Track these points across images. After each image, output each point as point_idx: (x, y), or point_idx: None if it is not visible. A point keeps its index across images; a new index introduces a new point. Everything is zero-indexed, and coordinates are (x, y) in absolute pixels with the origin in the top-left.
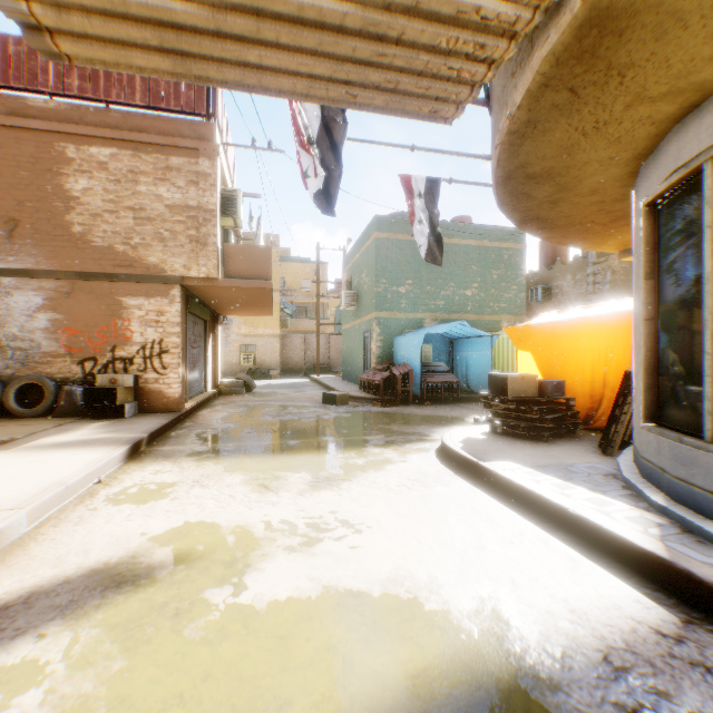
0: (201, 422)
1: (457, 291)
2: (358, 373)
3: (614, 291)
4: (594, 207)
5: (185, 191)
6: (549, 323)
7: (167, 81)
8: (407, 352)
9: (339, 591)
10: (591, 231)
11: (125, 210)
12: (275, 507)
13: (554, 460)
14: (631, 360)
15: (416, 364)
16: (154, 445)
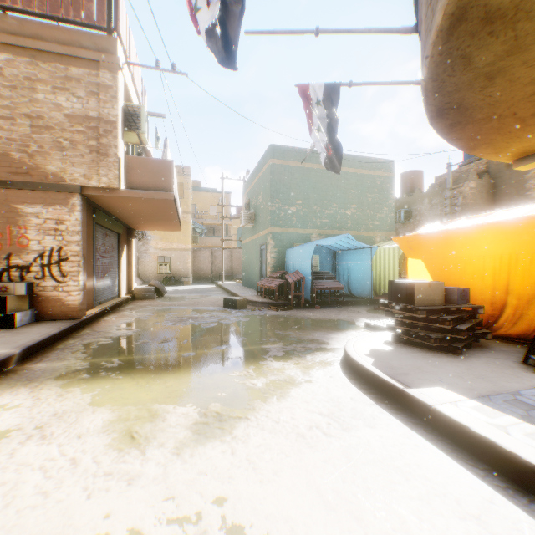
0: (99, 330)
1: (339, 211)
2: (255, 280)
3: (465, 212)
4: (529, 89)
5: (86, 101)
6: (443, 231)
7: None
8: (298, 262)
9: None
10: (502, 130)
11: (21, 117)
12: (131, 489)
13: (490, 384)
14: None
15: (306, 272)
16: (29, 361)
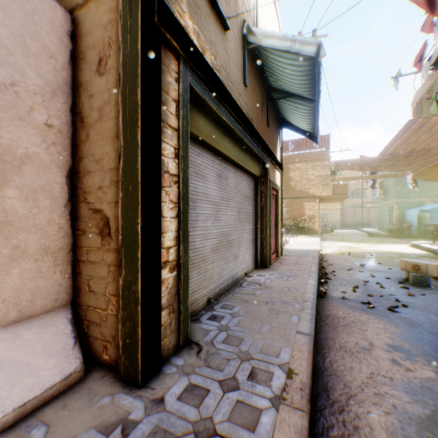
0: (326, 237)
1: None
2: (385, 227)
3: None
4: None
5: (320, 171)
6: None
7: None
8: (410, 217)
9: (375, 249)
10: None
11: (304, 179)
12: (361, 246)
13: None
14: None
15: (414, 222)
16: (321, 240)
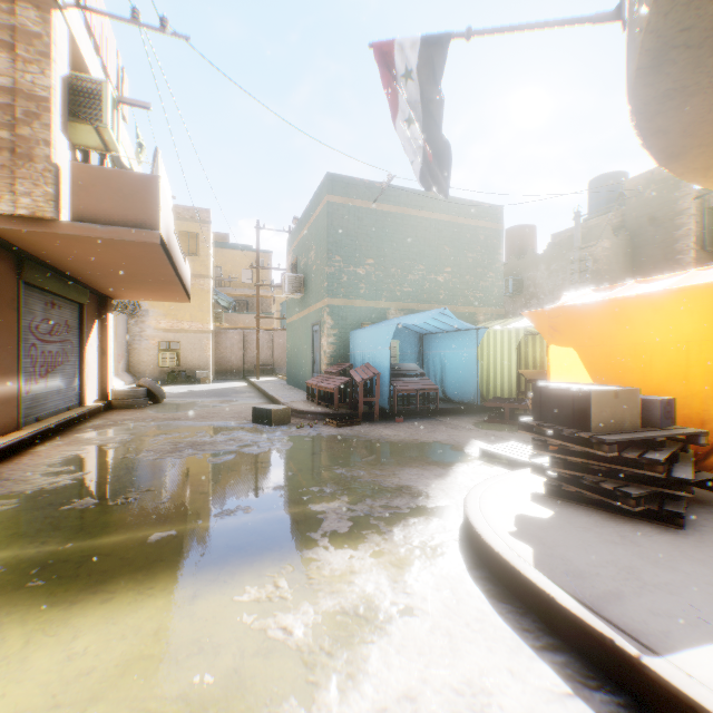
0: (10, 475)
1: (427, 275)
2: (305, 377)
3: (597, 282)
4: None
5: None
6: (611, 301)
7: None
8: (369, 350)
9: None
10: None
11: None
12: None
13: None
14: None
15: (382, 366)
16: None
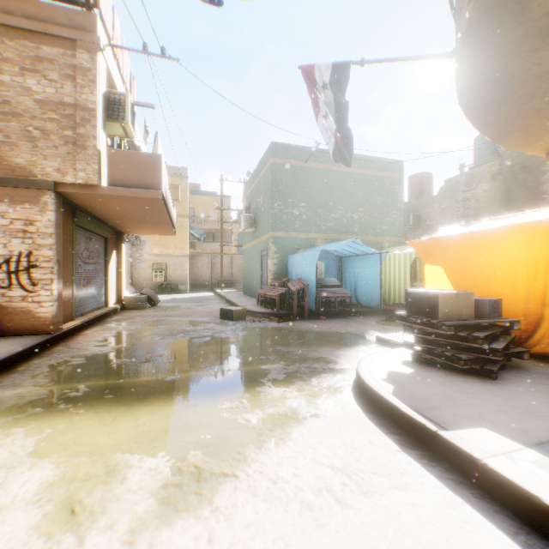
0: (75, 346)
1: (345, 214)
2: (255, 288)
3: (478, 216)
4: None
5: (60, 86)
6: (466, 234)
7: None
8: (301, 268)
9: None
10: (543, 112)
11: None
12: None
13: (545, 423)
14: None
15: (311, 280)
16: None
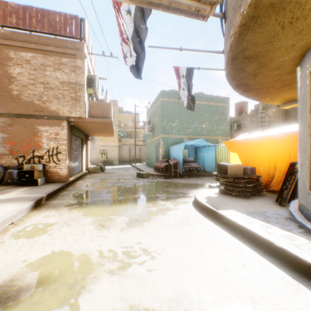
0: (76, 187)
1: (198, 125)
2: (153, 163)
3: (269, 125)
4: (275, 78)
5: (69, 75)
6: (246, 139)
7: (60, 21)
8: (176, 153)
9: (140, 310)
10: (269, 92)
11: (39, 83)
12: (106, 239)
13: (255, 209)
14: (289, 157)
15: (180, 159)
16: (49, 200)
